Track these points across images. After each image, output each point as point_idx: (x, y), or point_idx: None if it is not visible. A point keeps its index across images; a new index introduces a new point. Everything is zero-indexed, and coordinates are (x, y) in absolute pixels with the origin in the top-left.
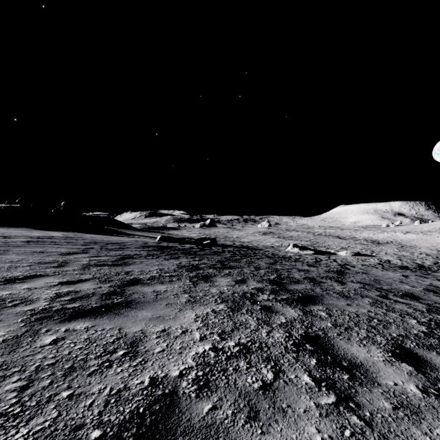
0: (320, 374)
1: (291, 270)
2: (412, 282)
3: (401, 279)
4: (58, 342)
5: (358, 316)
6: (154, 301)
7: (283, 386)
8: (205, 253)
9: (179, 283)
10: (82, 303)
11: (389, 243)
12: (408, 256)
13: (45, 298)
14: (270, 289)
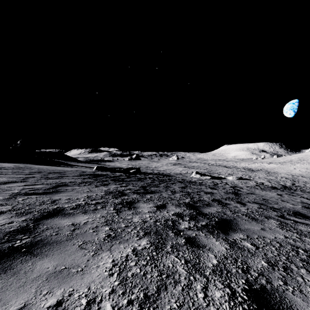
0: None
1: (199, 193)
2: (289, 200)
3: (280, 198)
4: None
5: (282, 245)
6: (67, 240)
7: None
8: (131, 179)
9: (102, 212)
10: None
11: (259, 170)
12: (274, 179)
13: None
14: (188, 214)
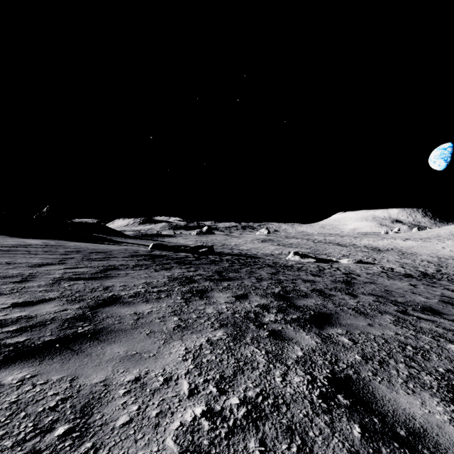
0: None
1: (295, 281)
2: (423, 292)
3: (411, 289)
4: None
5: (387, 342)
6: (132, 328)
7: None
8: (202, 262)
9: (168, 301)
10: (32, 335)
11: (390, 250)
12: (410, 263)
13: None
14: (276, 305)
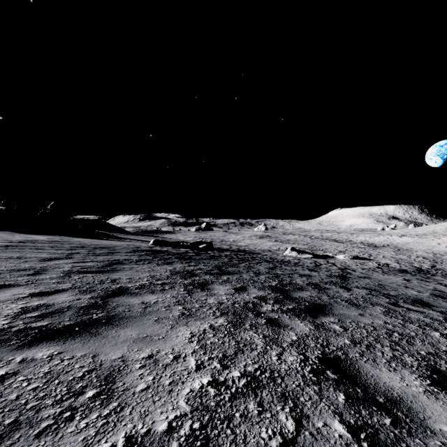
0: (355, 418)
1: (292, 275)
2: (416, 286)
3: (404, 283)
4: (6, 380)
5: (376, 329)
6: (141, 315)
7: (311, 443)
8: (201, 257)
9: (171, 292)
10: (53, 320)
11: (386, 246)
12: (406, 259)
13: (7, 315)
14: (273, 297)
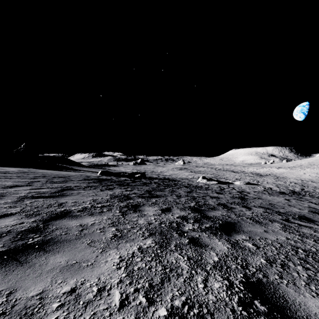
0: None
1: (205, 197)
2: (296, 205)
3: (287, 202)
4: None
5: (282, 246)
6: (76, 239)
7: None
8: (136, 184)
9: (108, 214)
10: None
11: (268, 175)
12: (283, 184)
13: None
14: (193, 217)
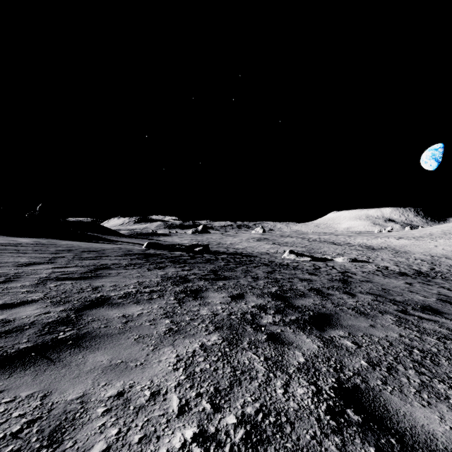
0: None
1: (292, 280)
2: (420, 291)
3: (407, 287)
4: None
5: (392, 345)
6: (119, 333)
7: None
8: (197, 261)
9: (160, 302)
10: (5, 342)
11: (383, 249)
12: (404, 261)
13: None
14: (274, 306)
